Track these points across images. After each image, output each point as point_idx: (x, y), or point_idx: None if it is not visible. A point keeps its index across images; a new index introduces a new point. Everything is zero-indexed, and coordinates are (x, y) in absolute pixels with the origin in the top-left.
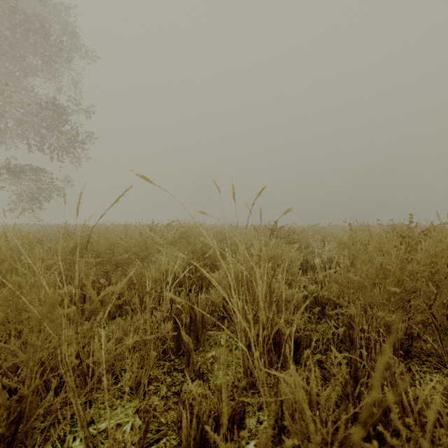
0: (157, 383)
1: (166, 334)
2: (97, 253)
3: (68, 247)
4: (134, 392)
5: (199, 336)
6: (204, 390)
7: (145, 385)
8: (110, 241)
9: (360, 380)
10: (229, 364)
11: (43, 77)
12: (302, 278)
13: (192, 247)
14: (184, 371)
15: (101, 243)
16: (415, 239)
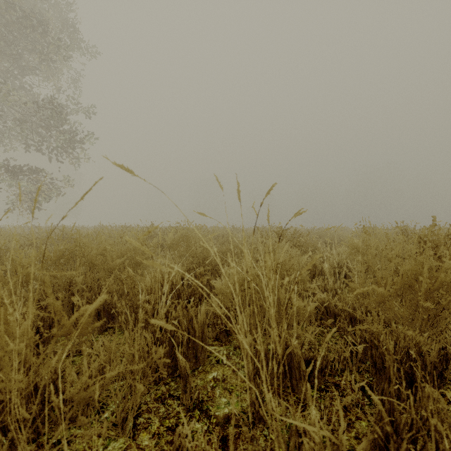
0: (148, 415)
1: (157, 360)
2: (87, 259)
3: (30, 258)
4: (120, 429)
5: (198, 354)
6: (204, 424)
7: (134, 417)
8: (103, 245)
9: (398, 425)
10: (233, 388)
11: (41, 76)
12: (312, 286)
13: (192, 250)
14: (180, 398)
15: (92, 247)
16: (439, 244)
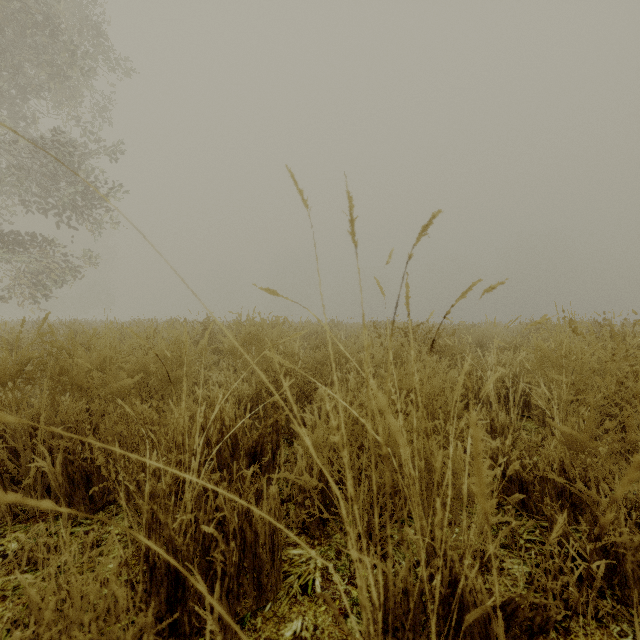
0: None
1: None
2: (69, 378)
3: None
4: None
5: (264, 578)
6: None
7: None
8: (102, 353)
9: None
10: None
11: (51, 101)
12: None
13: (267, 359)
14: None
15: (82, 356)
16: None
